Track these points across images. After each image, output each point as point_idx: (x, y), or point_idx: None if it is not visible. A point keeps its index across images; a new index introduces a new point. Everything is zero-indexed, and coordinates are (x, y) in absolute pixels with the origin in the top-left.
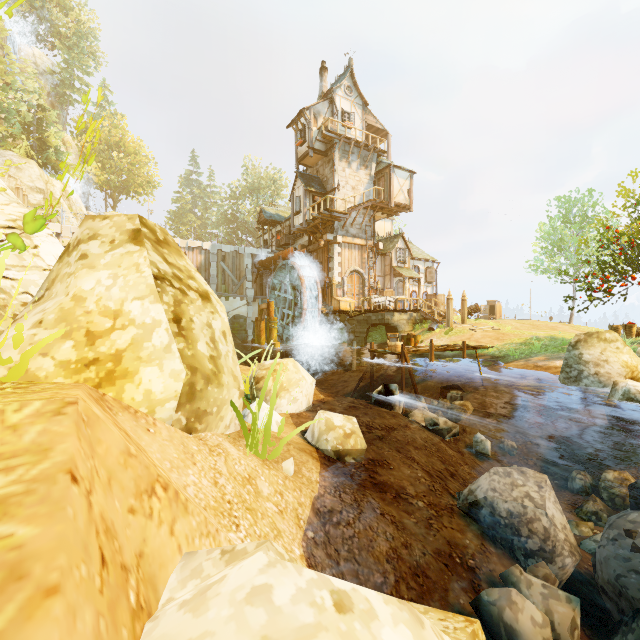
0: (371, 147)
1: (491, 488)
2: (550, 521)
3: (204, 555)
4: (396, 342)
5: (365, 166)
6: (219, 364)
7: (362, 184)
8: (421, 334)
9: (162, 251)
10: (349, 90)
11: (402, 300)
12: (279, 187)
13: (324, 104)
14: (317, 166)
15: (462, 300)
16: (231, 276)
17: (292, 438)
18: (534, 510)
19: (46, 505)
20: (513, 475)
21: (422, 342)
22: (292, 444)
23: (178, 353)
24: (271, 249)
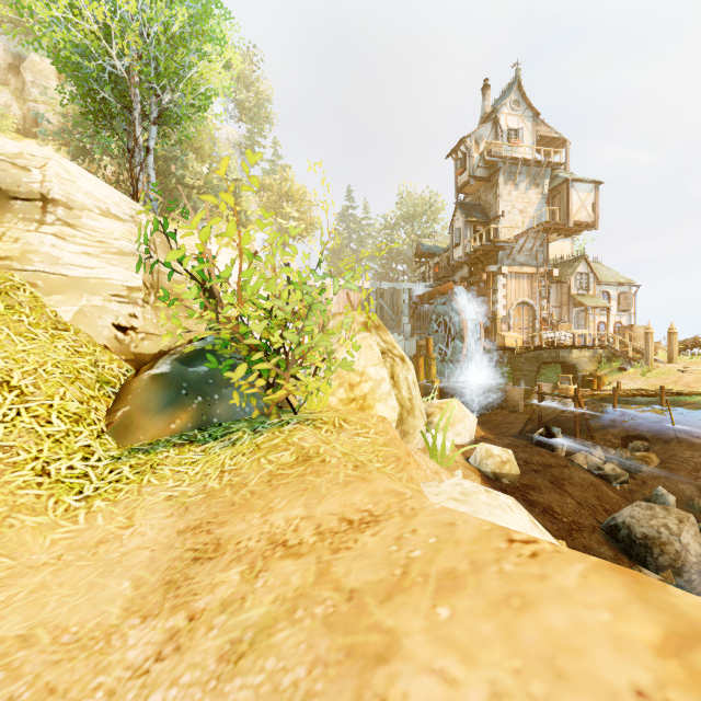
0: (543, 163)
1: (630, 515)
2: (682, 546)
3: (431, 482)
4: (568, 385)
5: (536, 185)
6: (413, 403)
7: (532, 205)
8: (608, 374)
9: (379, 333)
10: (516, 104)
11: (583, 334)
12: (435, 211)
13: (486, 127)
14: (479, 193)
15: (669, 333)
16: (389, 312)
17: (459, 460)
18: (668, 536)
19: (396, 446)
20: (655, 509)
21: (609, 384)
22: (459, 463)
23: (395, 396)
24: (428, 282)
